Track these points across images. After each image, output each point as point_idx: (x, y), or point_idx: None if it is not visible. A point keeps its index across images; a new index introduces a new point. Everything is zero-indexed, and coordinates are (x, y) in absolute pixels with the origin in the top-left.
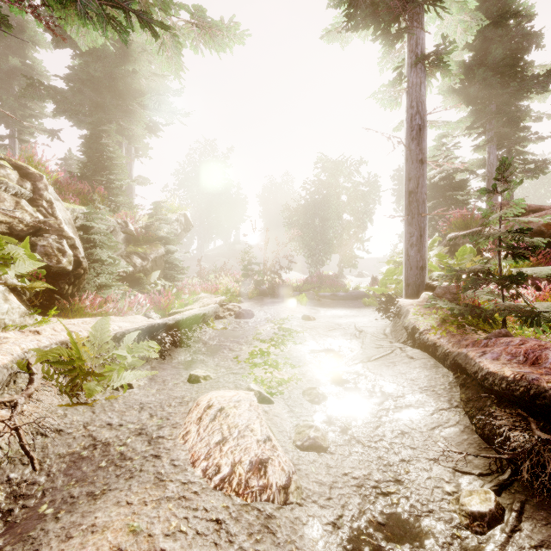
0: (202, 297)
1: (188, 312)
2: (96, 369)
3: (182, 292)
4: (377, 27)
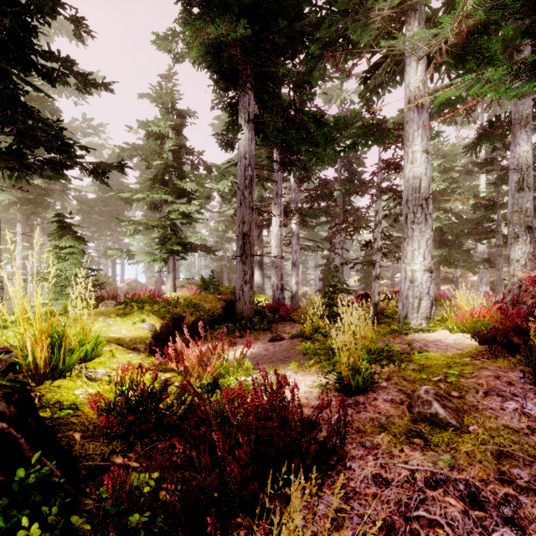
0: None
1: None
2: None
3: None
4: (21, 212)
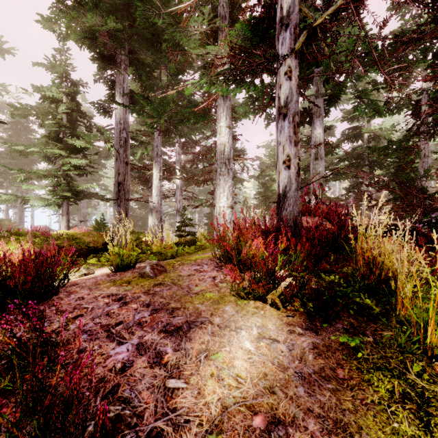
0: None
1: None
2: None
3: None
4: None
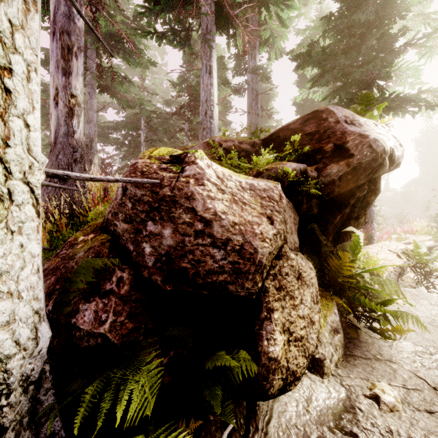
0: (410, 236)
1: (428, 243)
2: (425, 260)
3: (390, 232)
4: None
